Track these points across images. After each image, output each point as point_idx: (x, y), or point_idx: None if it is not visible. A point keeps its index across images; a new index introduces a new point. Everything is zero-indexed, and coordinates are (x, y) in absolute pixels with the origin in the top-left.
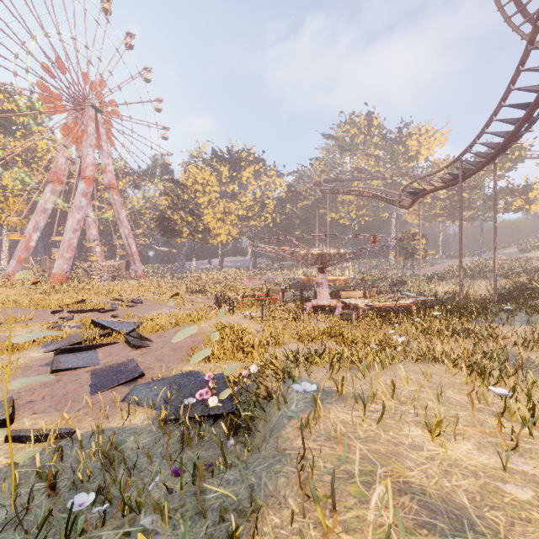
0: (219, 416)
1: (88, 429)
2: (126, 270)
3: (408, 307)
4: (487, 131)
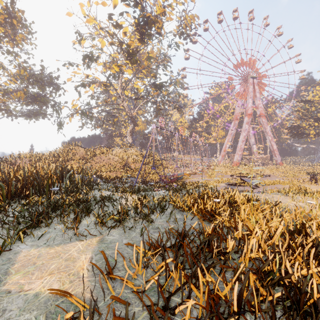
0: None
1: None
2: (270, 160)
3: None
4: None
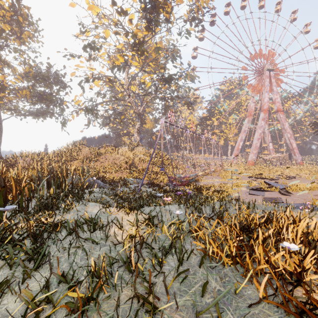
0: None
1: None
2: (289, 159)
3: None
4: None
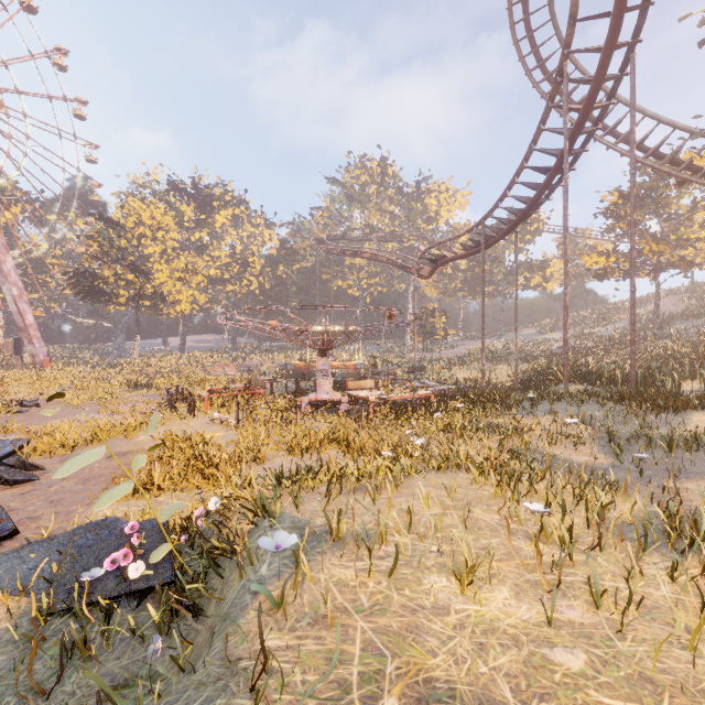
0: (149, 590)
1: None
2: (15, 354)
3: (428, 399)
4: (509, 194)
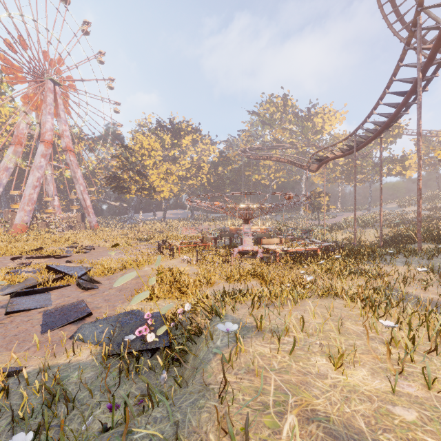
0: (156, 349)
1: (35, 367)
2: (82, 221)
3: (315, 251)
4: (375, 112)
